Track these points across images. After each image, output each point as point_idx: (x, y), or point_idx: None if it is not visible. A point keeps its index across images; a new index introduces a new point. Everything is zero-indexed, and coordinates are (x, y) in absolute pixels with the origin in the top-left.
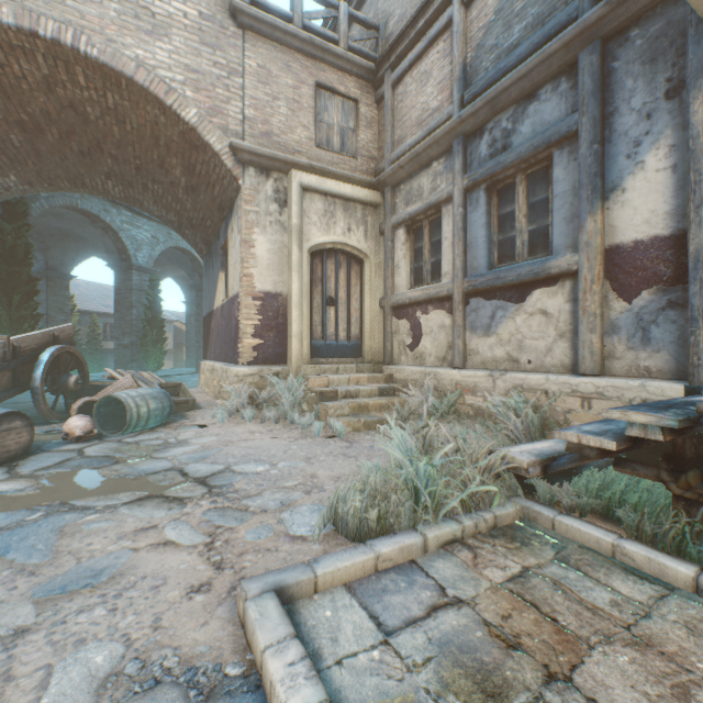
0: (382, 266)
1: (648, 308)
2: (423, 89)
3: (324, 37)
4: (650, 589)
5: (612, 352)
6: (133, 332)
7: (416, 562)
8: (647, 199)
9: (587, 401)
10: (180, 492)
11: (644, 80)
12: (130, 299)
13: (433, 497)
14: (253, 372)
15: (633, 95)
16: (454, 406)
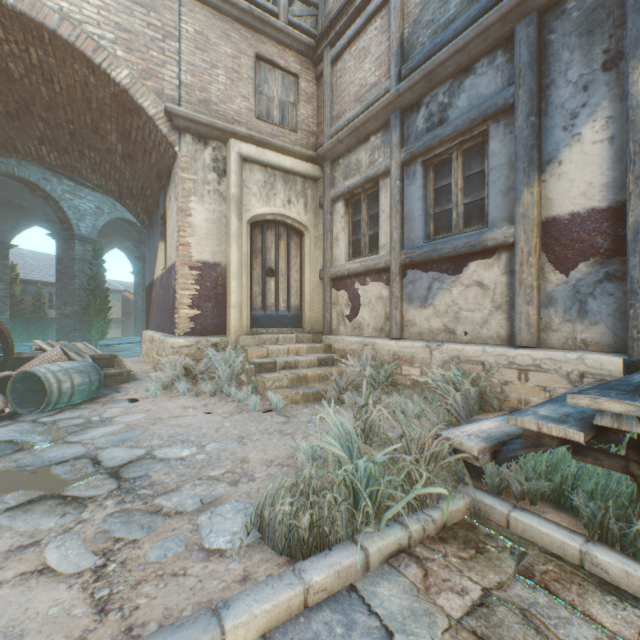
0: (322, 238)
1: (585, 280)
2: (361, 65)
3: (264, 9)
4: (636, 616)
5: (548, 324)
6: (75, 301)
7: (356, 589)
8: (584, 171)
9: (524, 373)
10: (83, 490)
11: (581, 52)
12: (72, 268)
13: (375, 498)
14: (189, 344)
15: (569, 67)
16: (391, 377)
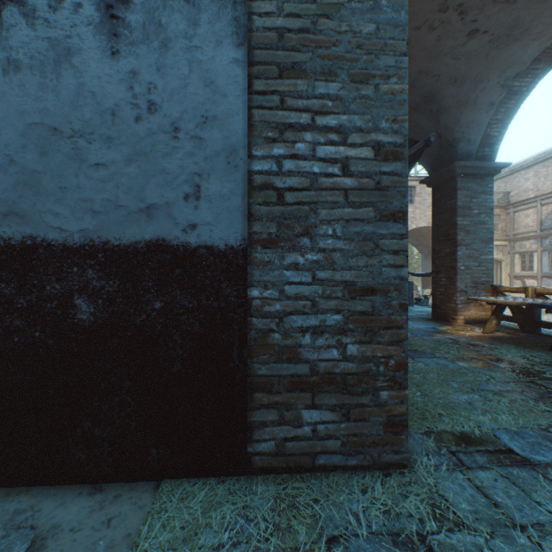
0: (508, 263)
1: None
2: (526, 218)
3: None
4: None
5: None
6: None
7: None
8: None
9: None
10: None
11: None
12: None
13: None
14: None
15: None
16: None
